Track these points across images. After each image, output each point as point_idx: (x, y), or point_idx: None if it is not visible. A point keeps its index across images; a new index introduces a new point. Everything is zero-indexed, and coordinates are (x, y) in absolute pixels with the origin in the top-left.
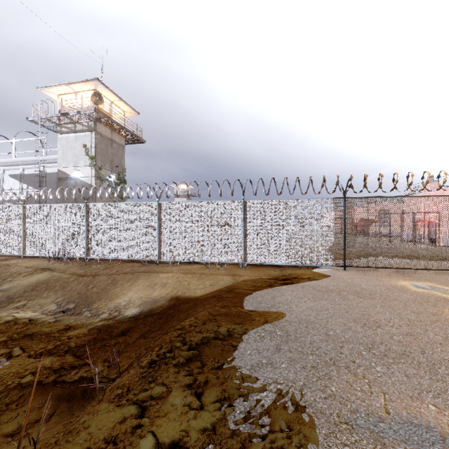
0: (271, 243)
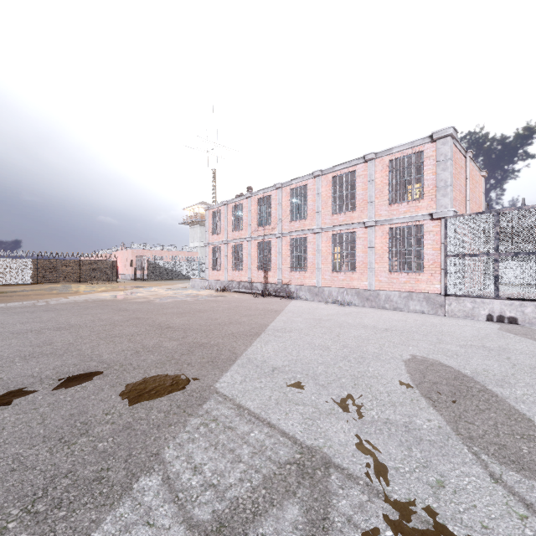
0: (2, 276)
